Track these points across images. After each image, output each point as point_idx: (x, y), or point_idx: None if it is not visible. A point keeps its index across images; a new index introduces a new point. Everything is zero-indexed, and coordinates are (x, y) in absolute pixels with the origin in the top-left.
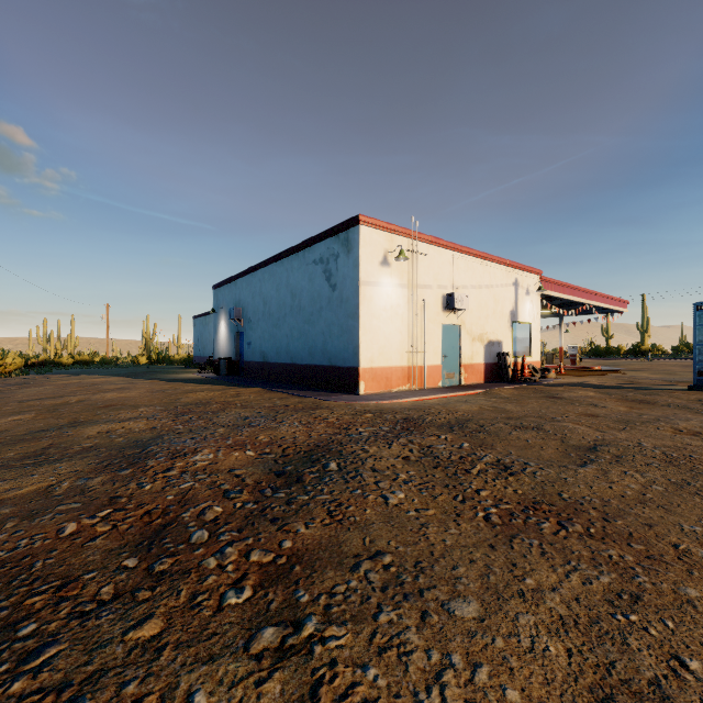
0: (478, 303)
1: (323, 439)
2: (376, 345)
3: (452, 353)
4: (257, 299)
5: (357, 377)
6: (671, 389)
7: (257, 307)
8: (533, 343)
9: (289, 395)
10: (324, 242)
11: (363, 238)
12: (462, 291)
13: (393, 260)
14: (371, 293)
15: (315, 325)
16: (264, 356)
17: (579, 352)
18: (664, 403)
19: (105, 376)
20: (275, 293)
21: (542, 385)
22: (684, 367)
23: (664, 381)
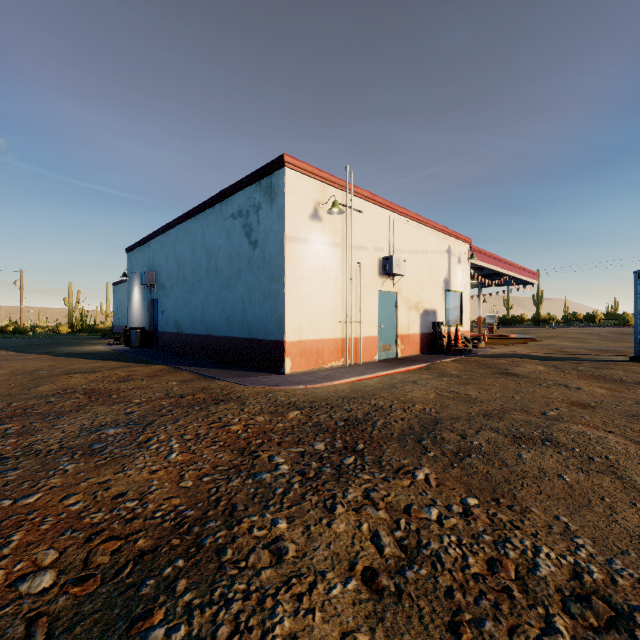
0: (414, 269)
1: (201, 495)
2: (305, 314)
3: (388, 322)
4: (171, 261)
5: (282, 352)
6: (612, 360)
7: (171, 270)
8: (464, 312)
9: (196, 377)
10: (243, 191)
11: (289, 184)
12: (399, 255)
13: (325, 215)
14: (299, 252)
15: (234, 290)
16: (178, 326)
17: (496, 320)
18: (632, 381)
19: None
20: (189, 254)
21: (479, 356)
22: (588, 335)
23: (590, 350)
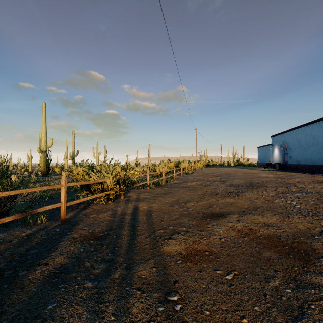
0: None
1: None
2: None
3: None
4: (294, 140)
5: None
6: None
7: (294, 143)
8: None
9: (313, 175)
10: None
11: None
12: None
13: None
14: None
15: None
16: (298, 162)
17: None
18: None
19: (235, 168)
20: (304, 138)
21: None
22: None
23: None
